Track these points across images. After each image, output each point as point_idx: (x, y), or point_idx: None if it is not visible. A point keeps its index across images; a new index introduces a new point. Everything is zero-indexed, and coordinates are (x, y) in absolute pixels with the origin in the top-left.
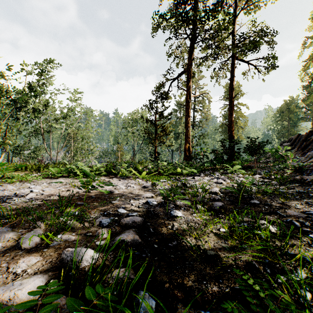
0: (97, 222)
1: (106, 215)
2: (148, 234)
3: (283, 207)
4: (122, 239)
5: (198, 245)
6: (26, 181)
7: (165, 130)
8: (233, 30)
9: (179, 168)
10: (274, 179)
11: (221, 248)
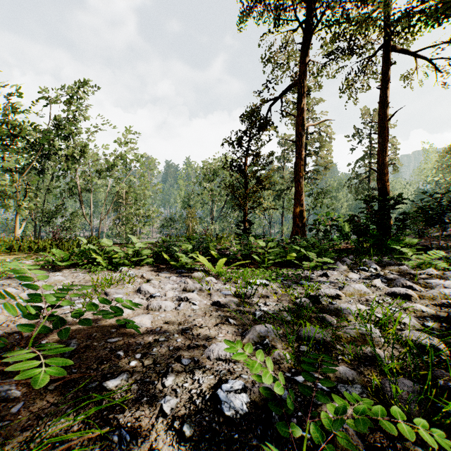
0: None
1: None
2: None
3: None
4: None
5: None
6: None
7: (261, 182)
8: None
9: (292, 254)
10: None
11: None
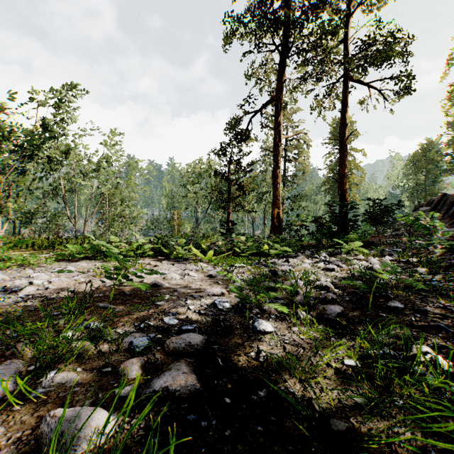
0: (125, 343)
1: (143, 329)
2: (214, 372)
3: (448, 316)
4: (164, 387)
5: (308, 398)
6: (28, 265)
7: (242, 188)
8: (346, 36)
9: (264, 246)
10: (416, 264)
11: (354, 407)
